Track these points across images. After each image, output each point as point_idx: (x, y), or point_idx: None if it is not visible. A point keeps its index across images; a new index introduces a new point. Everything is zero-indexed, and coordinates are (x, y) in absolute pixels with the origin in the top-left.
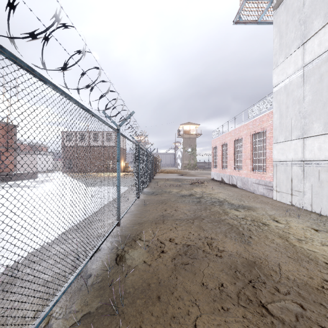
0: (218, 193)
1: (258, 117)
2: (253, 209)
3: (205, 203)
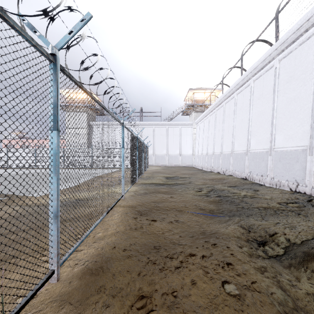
0: None
1: None
2: None
3: None
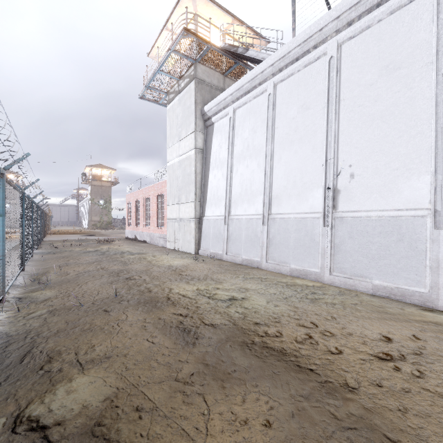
0: (124, 248)
1: (160, 182)
2: (145, 253)
3: (109, 254)
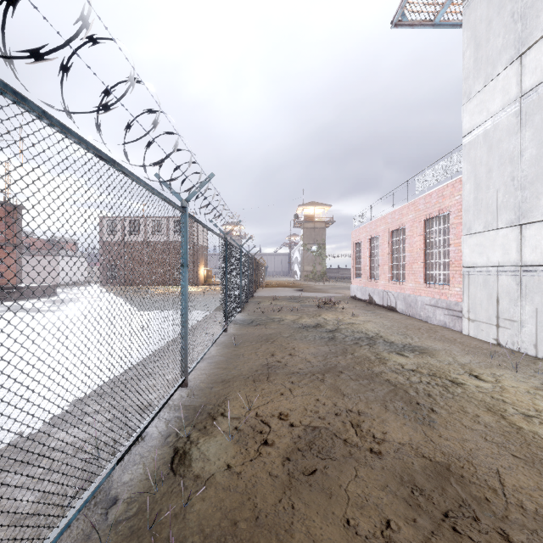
0: (364, 323)
1: (434, 190)
2: (430, 352)
3: (344, 340)
